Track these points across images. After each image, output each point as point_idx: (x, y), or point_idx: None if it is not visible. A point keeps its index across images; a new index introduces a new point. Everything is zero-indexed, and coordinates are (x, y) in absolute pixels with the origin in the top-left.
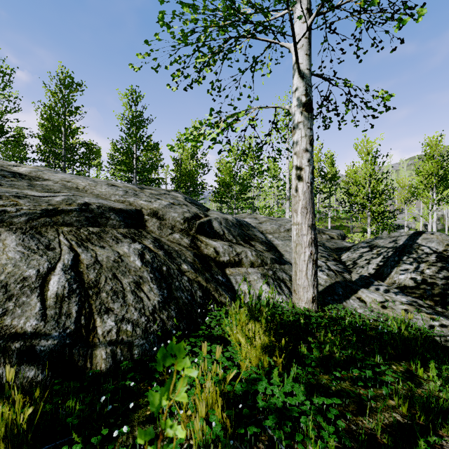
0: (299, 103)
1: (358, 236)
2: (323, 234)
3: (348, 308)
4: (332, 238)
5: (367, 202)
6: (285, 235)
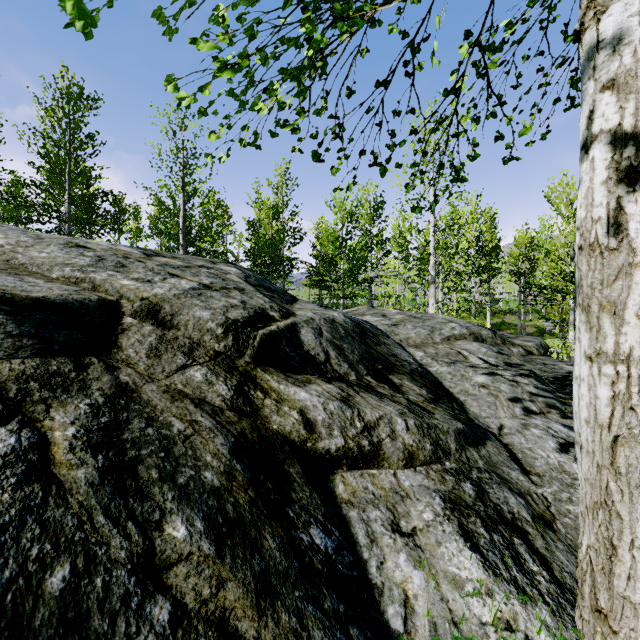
0: None
1: (556, 345)
2: (511, 346)
3: None
4: (529, 354)
5: (572, 286)
6: (448, 350)
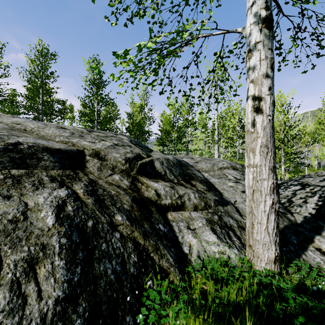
0: (258, 19)
1: None
2: None
3: (310, 263)
4: None
5: (282, 145)
6: (219, 173)
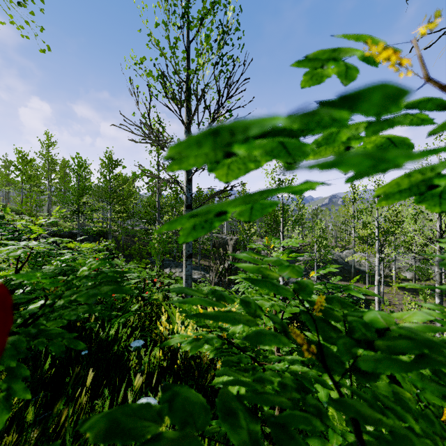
0: None
1: None
2: None
3: None
4: None
5: None
6: None
